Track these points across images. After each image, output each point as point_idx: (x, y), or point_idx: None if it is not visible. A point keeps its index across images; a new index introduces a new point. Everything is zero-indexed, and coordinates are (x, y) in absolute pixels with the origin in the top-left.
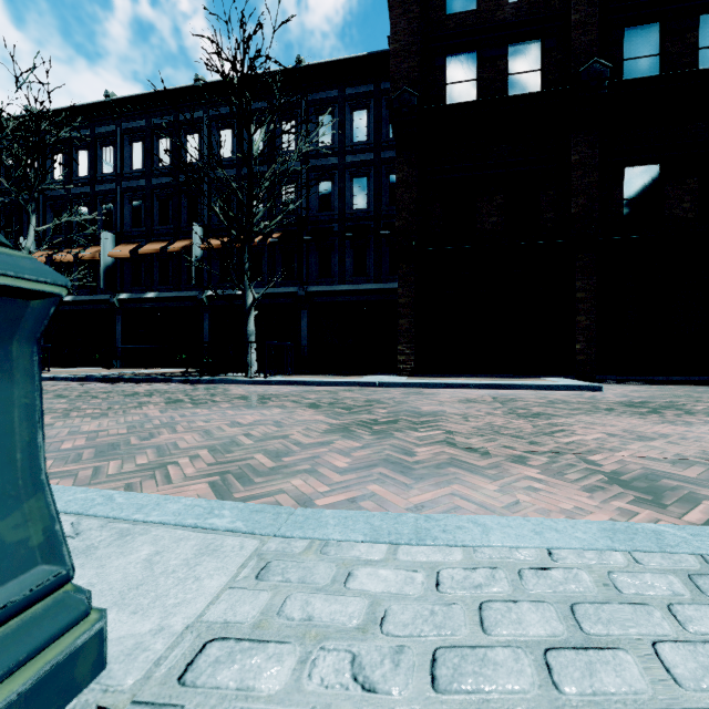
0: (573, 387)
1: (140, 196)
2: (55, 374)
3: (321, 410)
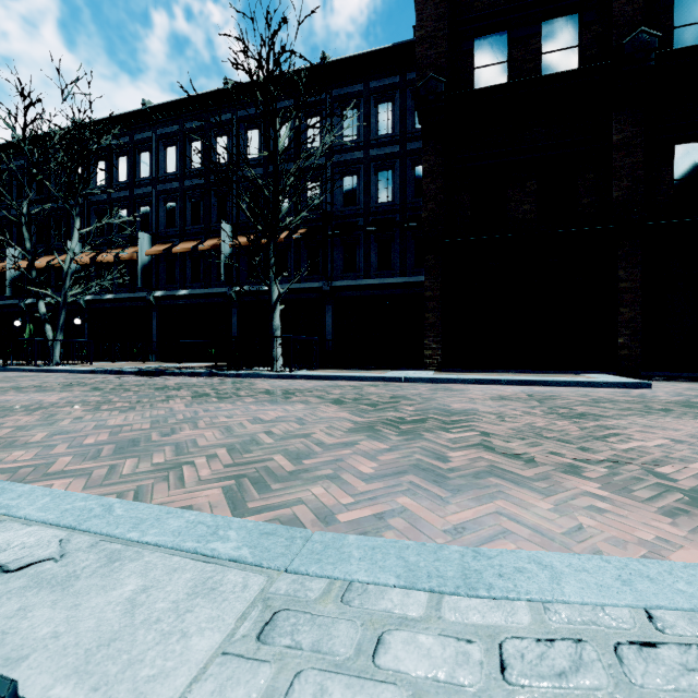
0: (617, 384)
1: (173, 198)
2: (96, 368)
3: (345, 406)
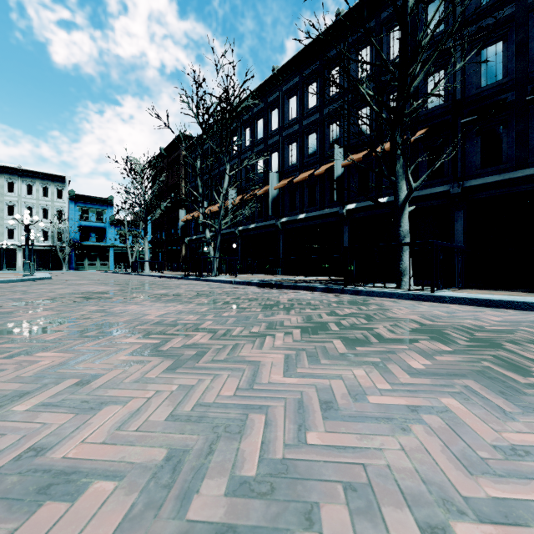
0: None
1: (294, 139)
2: (236, 279)
3: None
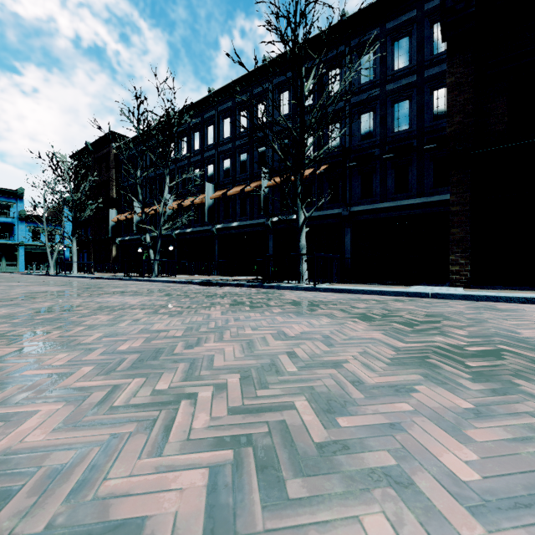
0: None
1: (228, 156)
2: (177, 279)
3: (375, 324)
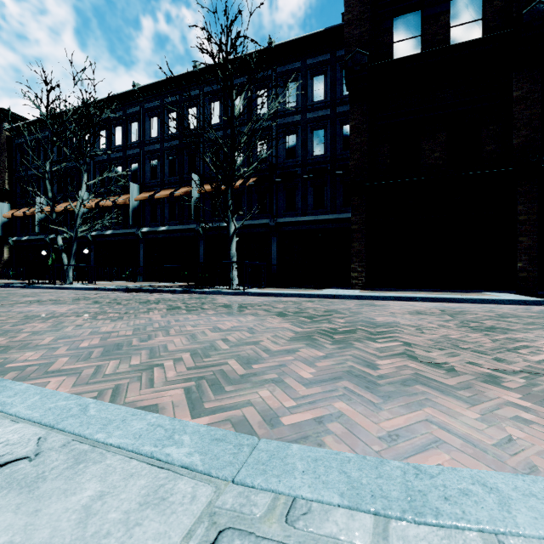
0: (518, 301)
1: (156, 156)
2: (98, 286)
3: (288, 318)
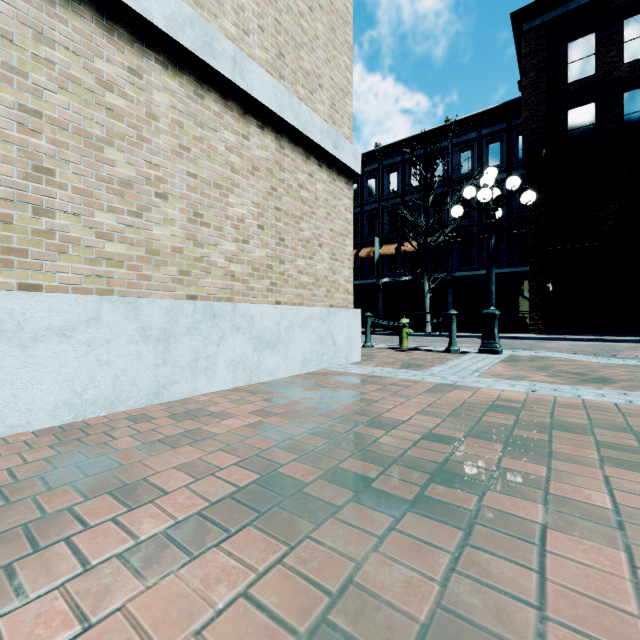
0: None
1: None
2: None
3: None
